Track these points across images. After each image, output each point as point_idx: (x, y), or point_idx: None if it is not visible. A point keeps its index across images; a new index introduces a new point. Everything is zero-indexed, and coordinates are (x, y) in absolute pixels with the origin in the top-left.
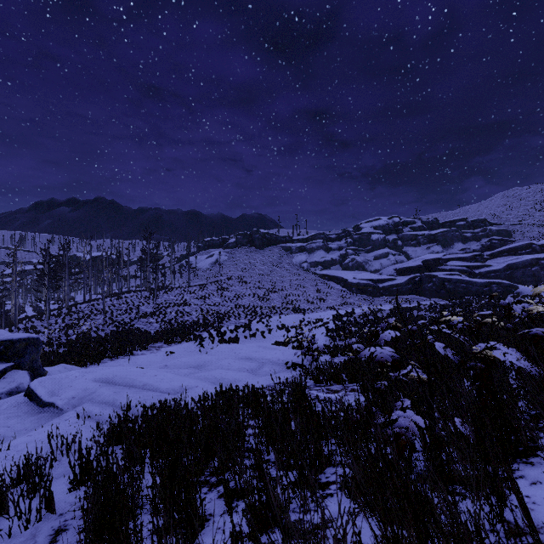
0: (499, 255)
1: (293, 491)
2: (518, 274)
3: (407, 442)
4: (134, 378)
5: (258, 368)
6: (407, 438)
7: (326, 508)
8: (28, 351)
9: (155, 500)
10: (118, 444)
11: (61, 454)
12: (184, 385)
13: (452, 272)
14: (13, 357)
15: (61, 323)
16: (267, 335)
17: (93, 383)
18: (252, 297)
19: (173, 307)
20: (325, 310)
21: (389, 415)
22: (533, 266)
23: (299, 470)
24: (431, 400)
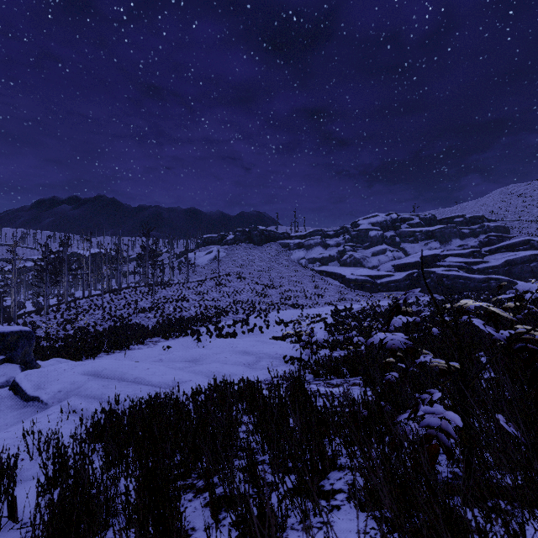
0: (497, 251)
1: (291, 503)
2: (517, 270)
3: (441, 446)
4: (125, 371)
5: (256, 362)
6: (441, 440)
7: (333, 526)
8: (20, 344)
9: (124, 512)
10: (102, 441)
11: (38, 452)
12: (177, 379)
13: (450, 268)
14: (4, 350)
15: (60, 318)
16: (265, 330)
17: (81, 377)
18: (250, 293)
19: (172, 302)
20: (323, 306)
21: (414, 410)
22: (531, 262)
23: (299, 475)
24: (467, 392)
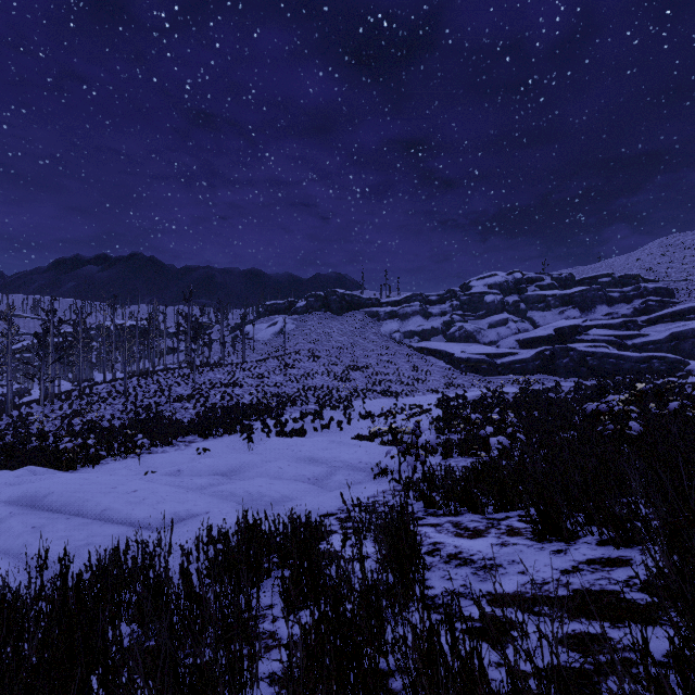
0: (658, 321)
1: None
2: (687, 347)
3: None
4: (87, 497)
5: (327, 475)
6: None
7: None
8: None
9: None
10: None
11: None
12: (181, 510)
13: (596, 343)
14: None
15: (67, 409)
16: (345, 426)
17: None
18: (326, 377)
19: (220, 388)
20: (424, 394)
21: None
22: None
23: None
24: None
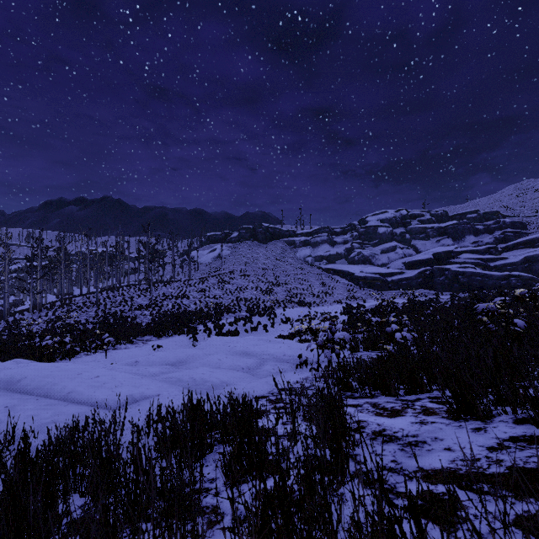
0: (514, 248)
1: None
2: (537, 267)
3: None
4: (55, 382)
5: (258, 366)
6: None
7: None
8: None
9: None
10: None
11: None
12: (136, 393)
13: (466, 265)
14: None
15: (51, 315)
16: (270, 329)
17: None
18: (254, 291)
19: (171, 299)
20: (331, 304)
21: None
22: None
23: None
24: None
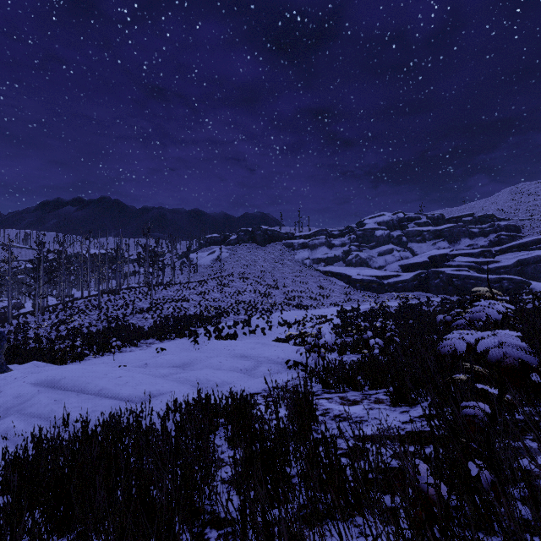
0: (508, 251)
1: None
2: (530, 270)
3: None
4: (89, 381)
5: (254, 367)
6: None
7: None
8: None
9: None
10: None
11: None
12: (153, 390)
13: (460, 268)
14: None
15: (55, 319)
16: (267, 331)
17: (30, 388)
18: (252, 293)
19: (171, 302)
20: (328, 307)
21: None
22: None
23: None
24: None
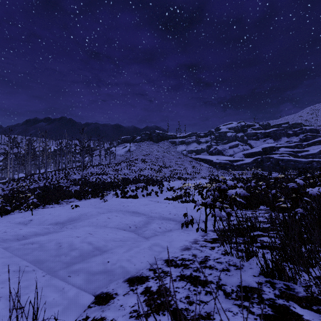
0: (313, 144)
1: None
2: None
3: None
4: None
5: (145, 224)
6: None
7: None
8: None
9: None
10: None
11: None
12: None
13: (284, 154)
14: None
15: (15, 186)
16: (159, 194)
17: None
18: (150, 170)
19: (95, 175)
20: (199, 179)
21: None
22: None
23: None
24: None
